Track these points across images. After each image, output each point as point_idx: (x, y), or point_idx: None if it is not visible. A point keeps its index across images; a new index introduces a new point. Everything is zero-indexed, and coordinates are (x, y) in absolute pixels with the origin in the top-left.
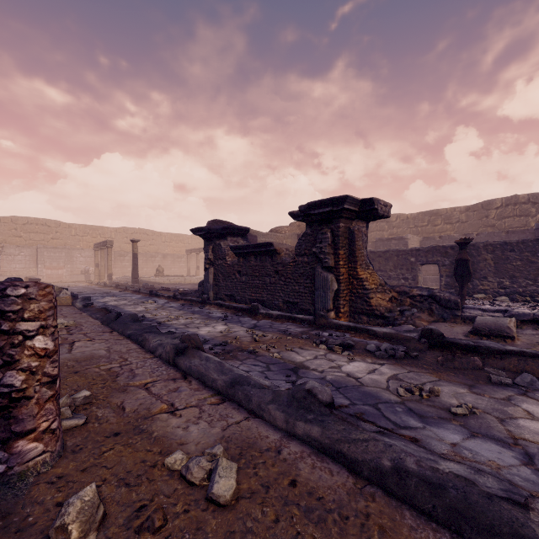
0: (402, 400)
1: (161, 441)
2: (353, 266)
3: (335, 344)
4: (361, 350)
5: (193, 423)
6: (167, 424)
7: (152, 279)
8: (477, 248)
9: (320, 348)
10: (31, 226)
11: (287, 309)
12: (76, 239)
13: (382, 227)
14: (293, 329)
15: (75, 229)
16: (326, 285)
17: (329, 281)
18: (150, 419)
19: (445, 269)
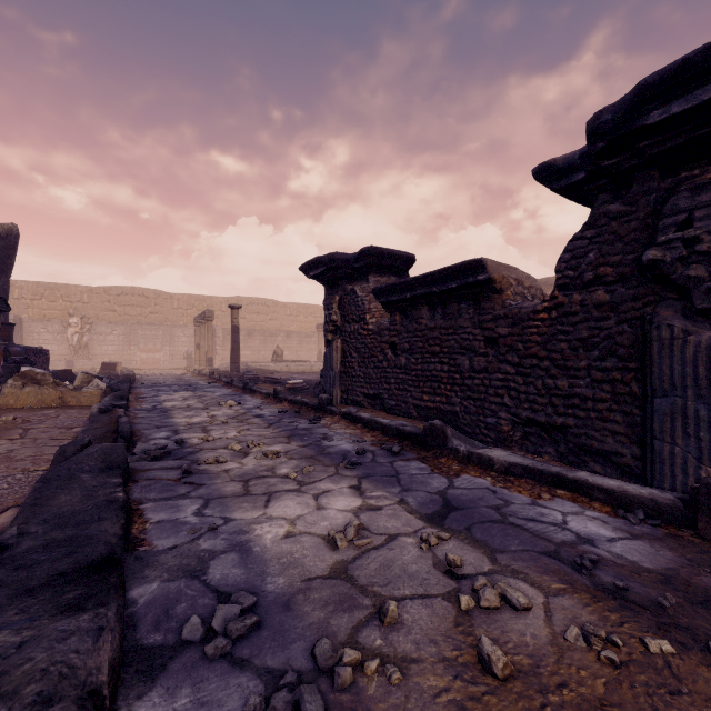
0: None
1: None
2: None
3: None
4: None
5: None
6: None
7: (265, 365)
8: None
9: None
10: (126, 297)
11: (524, 441)
12: (178, 313)
13: None
14: (609, 549)
15: (177, 300)
16: None
17: None
18: None
19: None
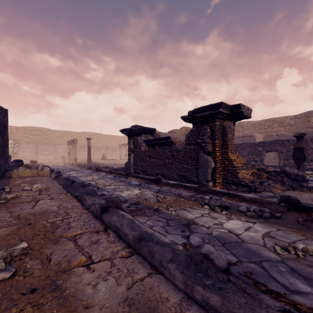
0: (281, 258)
1: (69, 302)
2: (225, 151)
3: (215, 205)
4: (235, 210)
5: (102, 279)
6: (80, 279)
7: (99, 161)
8: (305, 140)
9: (204, 208)
10: (34, 131)
11: (180, 180)
12: (58, 139)
13: (238, 130)
14: (184, 193)
15: (57, 133)
16: (206, 164)
17: (209, 161)
18: (67, 273)
19: (283, 155)
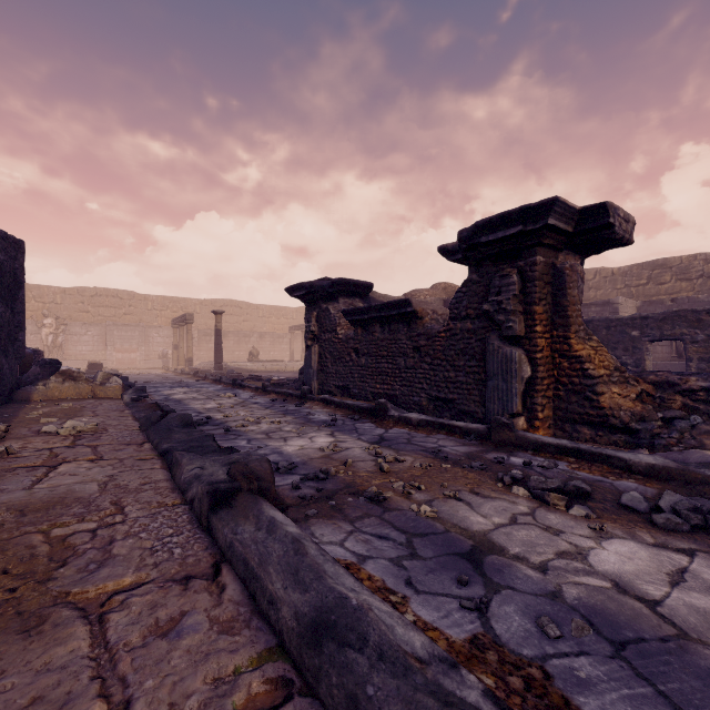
0: None
1: None
2: (561, 335)
3: (548, 488)
4: (610, 505)
5: None
6: None
7: (243, 364)
8: None
9: (515, 494)
10: (100, 298)
11: (435, 410)
12: (153, 314)
13: None
14: (450, 448)
15: (152, 302)
16: (509, 368)
17: (516, 362)
18: None
19: (698, 349)
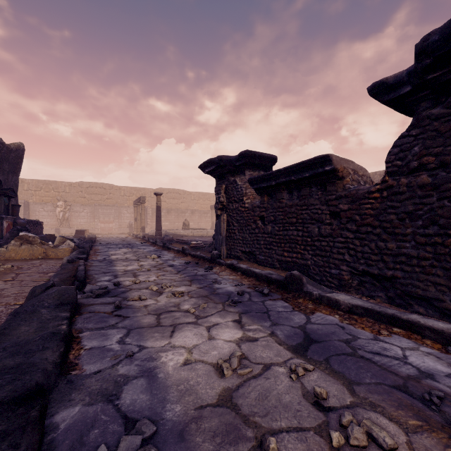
0: None
1: None
2: None
3: None
4: None
5: None
6: None
7: (177, 231)
8: None
9: None
10: (92, 188)
11: (360, 287)
12: (124, 199)
13: None
14: (449, 384)
15: (123, 190)
16: None
17: None
18: None
19: None
